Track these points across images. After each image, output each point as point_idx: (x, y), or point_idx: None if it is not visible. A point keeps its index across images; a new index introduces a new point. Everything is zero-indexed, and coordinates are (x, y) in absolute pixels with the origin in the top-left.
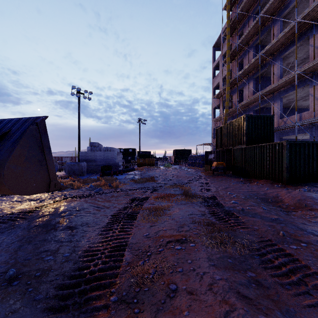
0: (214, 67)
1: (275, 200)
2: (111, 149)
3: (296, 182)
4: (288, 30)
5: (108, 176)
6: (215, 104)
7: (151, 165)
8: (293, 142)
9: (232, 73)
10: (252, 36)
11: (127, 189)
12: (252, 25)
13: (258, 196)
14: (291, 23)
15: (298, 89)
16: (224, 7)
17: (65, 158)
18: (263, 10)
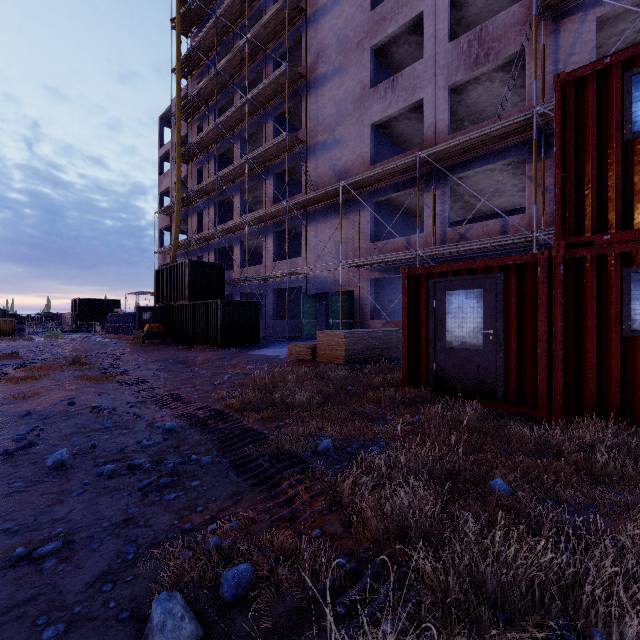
0: (162, 156)
1: (190, 361)
2: None
3: (231, 345)
4: (243, 163)
5: None
6: (164, 223)
7: (3, 335)
8: (228, 301)
9: (189, 182)
10: (211, 142)
11: None
12: (209, 129)
13: (177, 359)
14: (256, 147)
15: (256, 236)
16: (174, 69)
17: None
18: (220, 119)
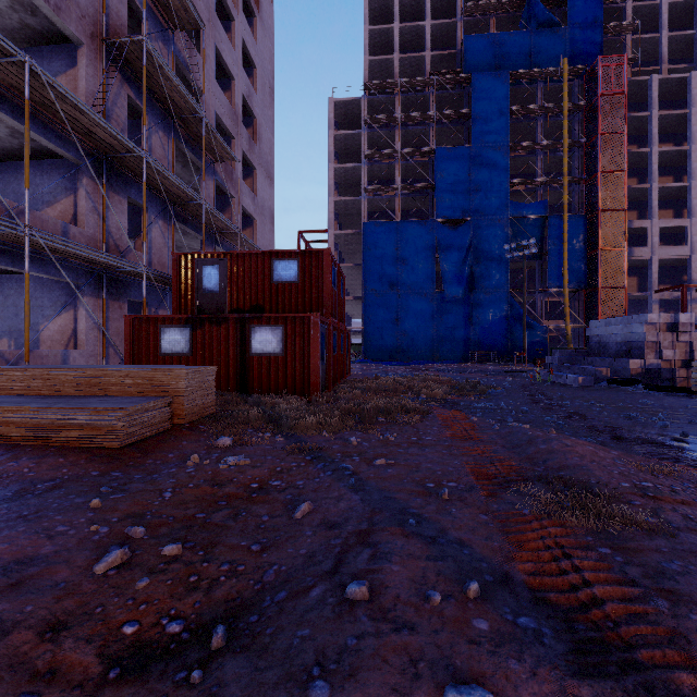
0: None
1: None
2: None
3: None
4: None
5: None
6: None
7: None
8: None
9: None
10: None
11: None
12: None
13: None
14: None
15: None
16: None
17: None
18: None
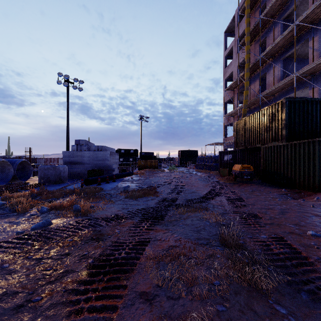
0: (226, 55)
1: None
2: (102, 148)
3: None
4: None
5: (94, 183)
6: (228, 97)
7: (153, 168)
8: None
9: (250, 58)
10: (280, 6)
11: (103, 219)
12: None
13: None
14: None
15: None
16: None
17: (61, 160)
18: None
